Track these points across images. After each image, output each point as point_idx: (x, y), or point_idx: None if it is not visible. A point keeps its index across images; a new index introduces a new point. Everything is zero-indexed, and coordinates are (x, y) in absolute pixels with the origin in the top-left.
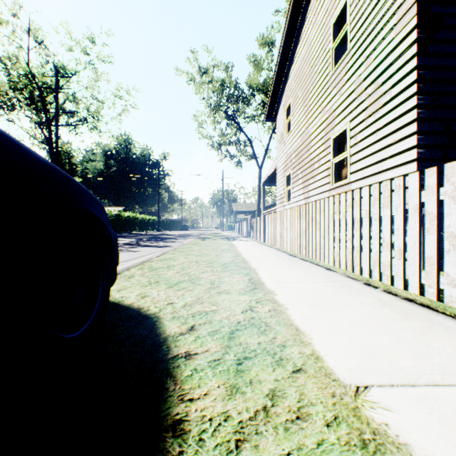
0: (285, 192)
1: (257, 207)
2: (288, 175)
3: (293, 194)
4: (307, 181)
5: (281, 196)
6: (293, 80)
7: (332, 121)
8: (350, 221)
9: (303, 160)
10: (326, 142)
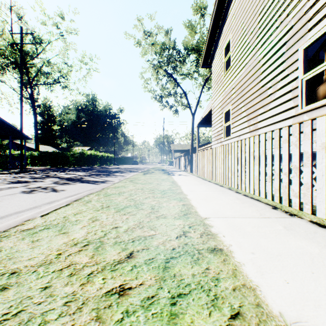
0: (223, 129)
1: (191, 146)
2: (225, 112)
3: (233, 129)
4: (254, 112)
5: (217, 133)
6: (233, 15)
7: (302, 27)
8: None
9: (249, 91)
10: (290, 57)
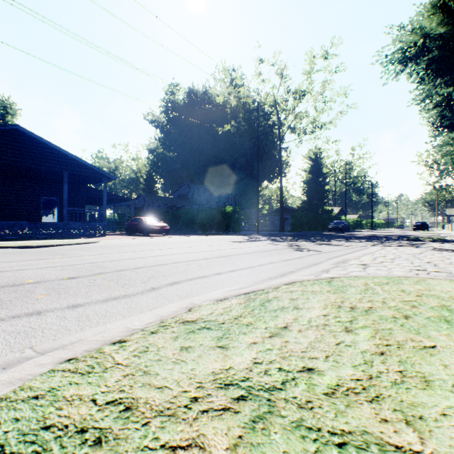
0: None
1: None
2: None
3: None
4: None
5: None
6: None
7: None
8: (450, 226)
9: None
10: None
